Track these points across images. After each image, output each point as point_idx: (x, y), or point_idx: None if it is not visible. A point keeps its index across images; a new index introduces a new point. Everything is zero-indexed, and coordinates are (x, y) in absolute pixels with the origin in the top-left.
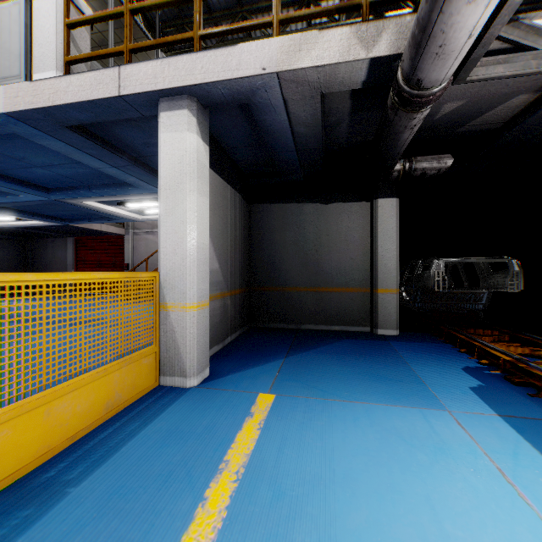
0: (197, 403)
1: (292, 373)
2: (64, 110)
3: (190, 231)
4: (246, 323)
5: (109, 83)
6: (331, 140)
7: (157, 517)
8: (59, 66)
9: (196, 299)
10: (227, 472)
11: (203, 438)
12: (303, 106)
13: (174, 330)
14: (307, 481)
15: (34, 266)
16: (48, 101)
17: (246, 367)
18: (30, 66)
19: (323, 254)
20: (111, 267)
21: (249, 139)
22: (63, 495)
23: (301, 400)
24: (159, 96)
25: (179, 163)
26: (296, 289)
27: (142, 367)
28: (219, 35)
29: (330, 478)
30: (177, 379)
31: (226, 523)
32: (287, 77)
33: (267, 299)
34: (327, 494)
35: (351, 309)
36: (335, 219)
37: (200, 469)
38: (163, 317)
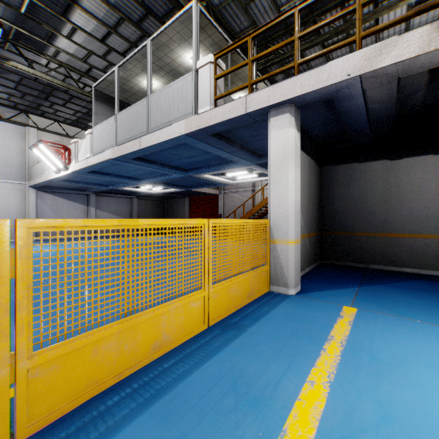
0: (299, 304)
1: (368, 298)
2: (213, 127)
3: (290, 192)
4: (318, 259)
5: (240, 107)
6: (404, 106)
7: (299, 349)
8: (211, 103)
9: (294, 237)
10: (334, 341)
11: (311, 322)
12: (379, 90)
13: (279, 257)
14: (396, 358)
15: (168, 216)
16: (206, 124)
17: (327, 289)
18: (196, 106)
19: (392, 204)
20: (210, 216)
21: (326, 119)
22: (246, 330)
23: (380, 315)
24: (270, 108)
25: (283, 148)
26: (364, 234)
27: (261, 277)
28: (312, 59)
29: (416, 361)
30: (281, 288)
31: (342, 362)
32: (368, 76)
33: (336, 241)
34: (414, 368)
35: (424, 254)
36: (406, 172)
37: (315, 336)
38: (272, 248)
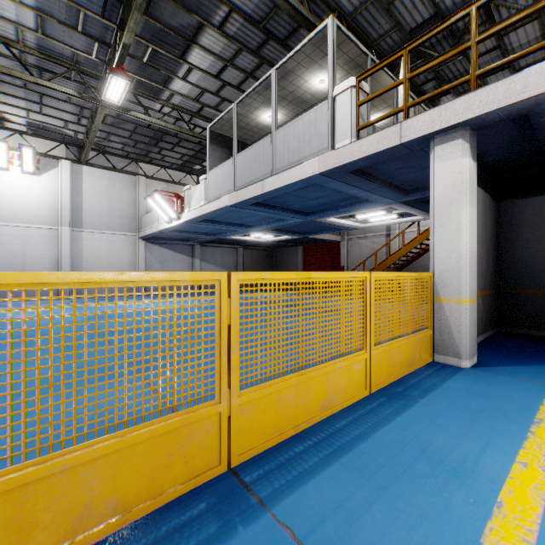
0: (479, 379)
1: None
2: (355, 163)
3: (464, 238)
4: (493, 325)
5: (392, 136)
6: None
7: (494, 428)
8: (353, 134)
9: (468, 295)
10: (542, 425)
11: (503, 400)
12: None
13: (447, 319)
14: None
15: (277, 269)
16: (346, 160)
17: (516, 364)
18: (333, 139)
19: None
20: (329, 269)
21: (511, 140)
22: (417, 401)
23: None
24: (434, 134)
25: (453, 184)
26: None
27: (423, 343)
28: (498, 67)
29: None
30: (450, 359)
31: None
32: None
33: (521, 302)
34: None
35: None
36: None
37: (513, 416)
38: (436, 307)
